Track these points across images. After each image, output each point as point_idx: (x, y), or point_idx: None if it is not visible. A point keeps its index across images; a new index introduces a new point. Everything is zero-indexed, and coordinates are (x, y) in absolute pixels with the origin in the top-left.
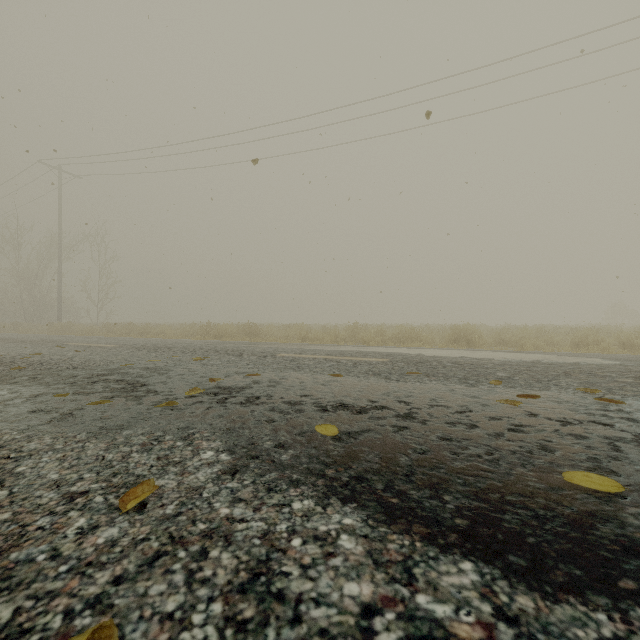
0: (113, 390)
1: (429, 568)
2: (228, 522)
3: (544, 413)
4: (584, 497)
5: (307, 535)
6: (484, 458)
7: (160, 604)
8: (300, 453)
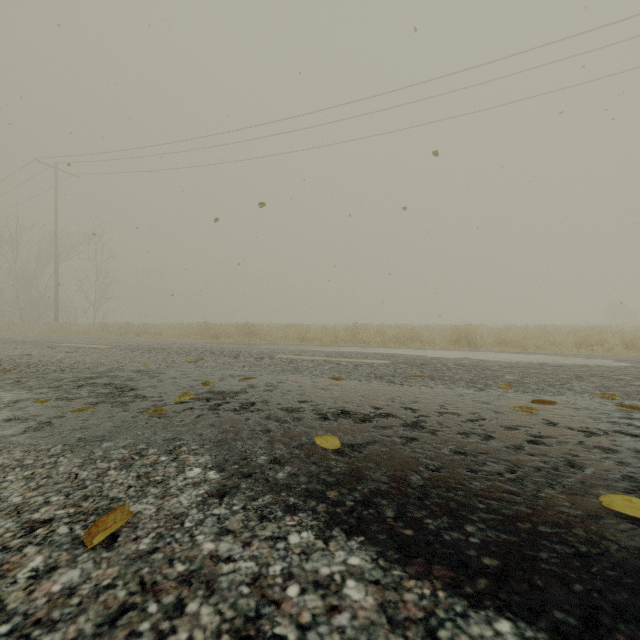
0: (99, 395)
1: (458, 630)
2: (212, 562)
3: (564, 422)
4: (629, 528)
5: (306, 580)
6: (506, 477)
7: None
8: (298, 470)
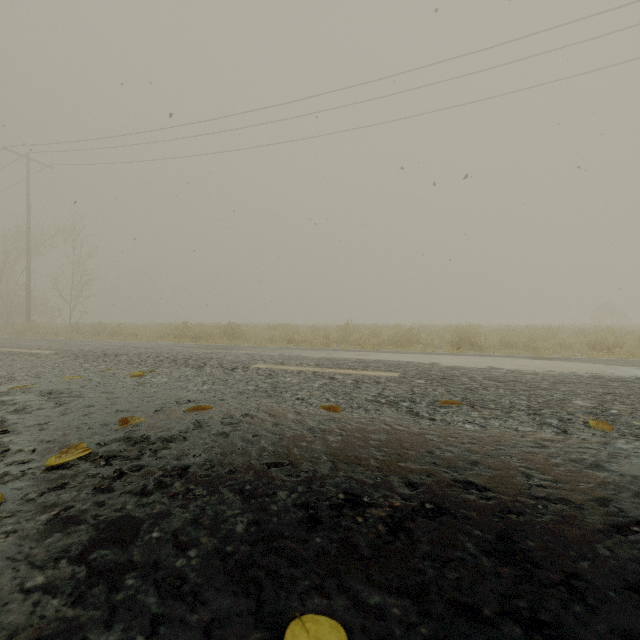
0: None
1: None
2: None
3: None
4: None
5: None
6: None
7: None
8: None
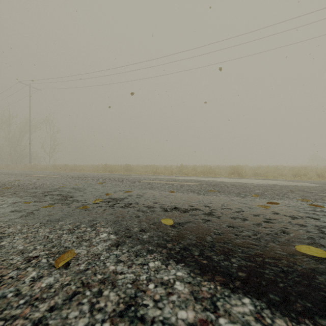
0: (55, 200)
1: (225, 302)
2: (114, 274)
3: (282, 212)
4: (308, 260)
5: (157, 282)
6: (252, 237)
7: (74, 324)
8: (153, 234)
